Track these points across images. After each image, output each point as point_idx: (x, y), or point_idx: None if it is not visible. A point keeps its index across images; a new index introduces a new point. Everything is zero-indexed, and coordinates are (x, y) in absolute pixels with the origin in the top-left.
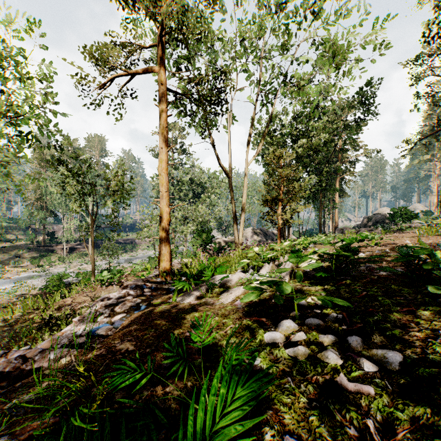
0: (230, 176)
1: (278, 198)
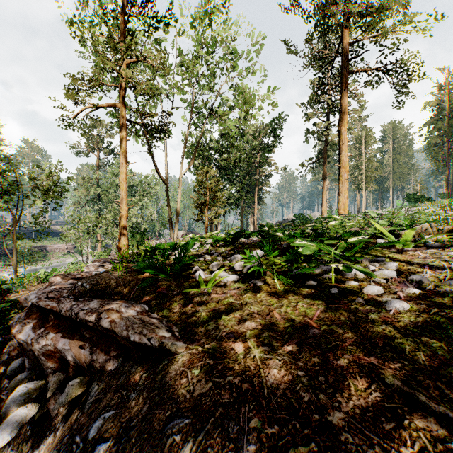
0: (166, 183)
1: (206, 203)
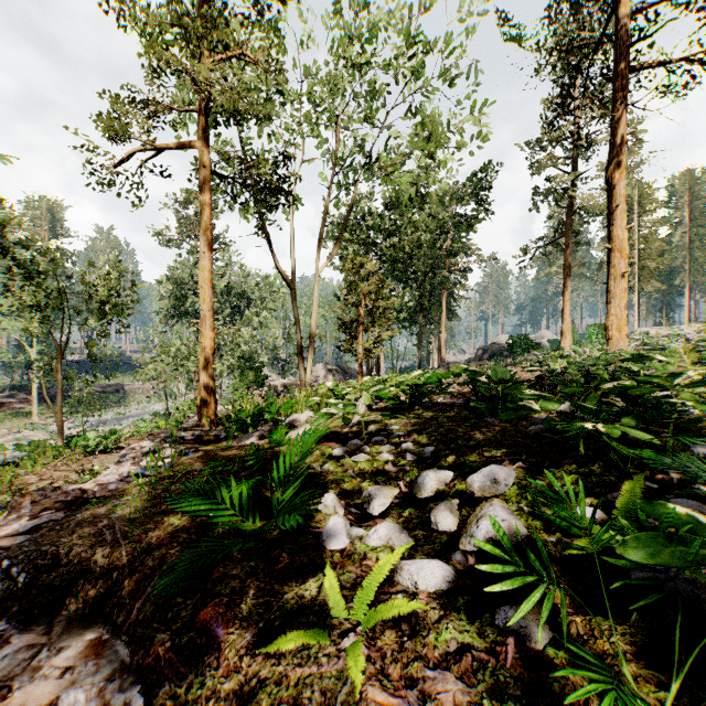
0: (293, 287)
1: (359, 320)
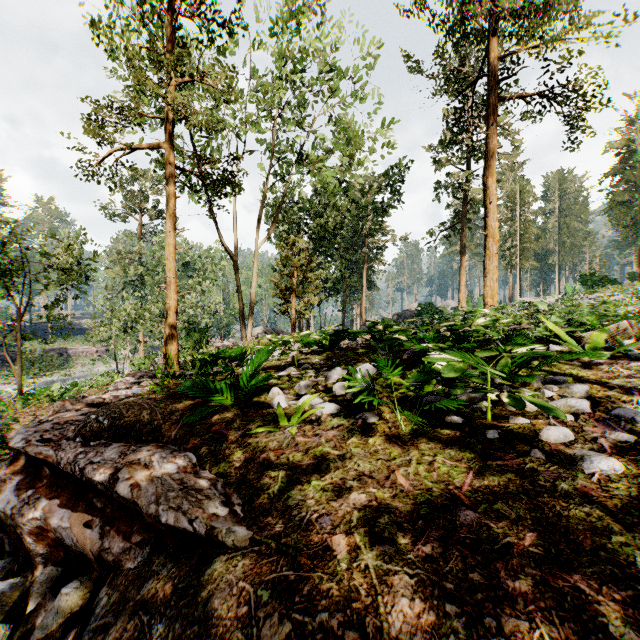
0: (236, 260)
1: (292, 288)
